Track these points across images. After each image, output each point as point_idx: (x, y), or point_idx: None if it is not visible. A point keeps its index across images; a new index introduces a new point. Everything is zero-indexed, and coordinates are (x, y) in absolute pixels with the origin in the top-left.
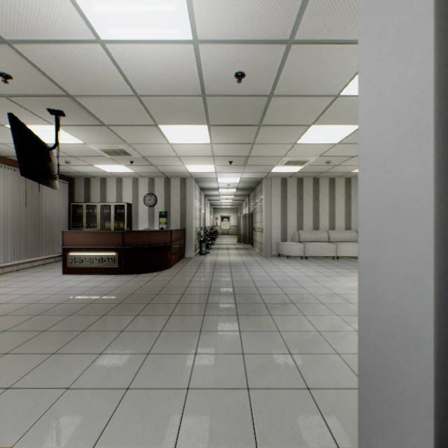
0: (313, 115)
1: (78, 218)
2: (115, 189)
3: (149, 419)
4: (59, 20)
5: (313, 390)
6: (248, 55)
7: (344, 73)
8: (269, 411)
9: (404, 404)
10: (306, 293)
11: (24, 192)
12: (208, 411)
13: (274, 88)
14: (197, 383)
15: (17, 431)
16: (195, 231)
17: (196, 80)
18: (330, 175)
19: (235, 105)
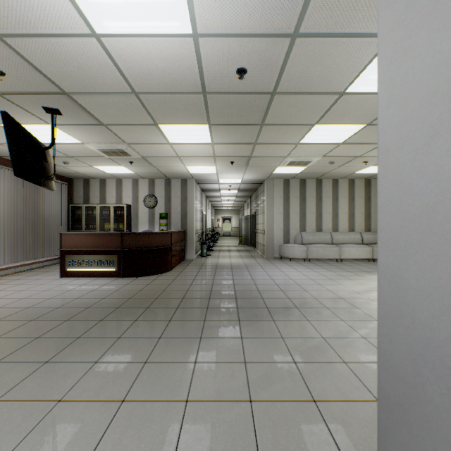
0: (318, 113)
1: (77, 220)
2: (115, 190)
3: (145, 436)
4: (51, 12)
5: (319, 402)
6: (251, 50)
7: (350, 69)
8: (273, 426)
9: (440, 445)
10: (310, 297)
11: (21, 193)
12: (208, 427)
13: (277, 85)
14: (196, 395)
15: (3, 449)
16: (196, 233)
17: (196, 76)
18: (334, 176)
19: (237, 103)
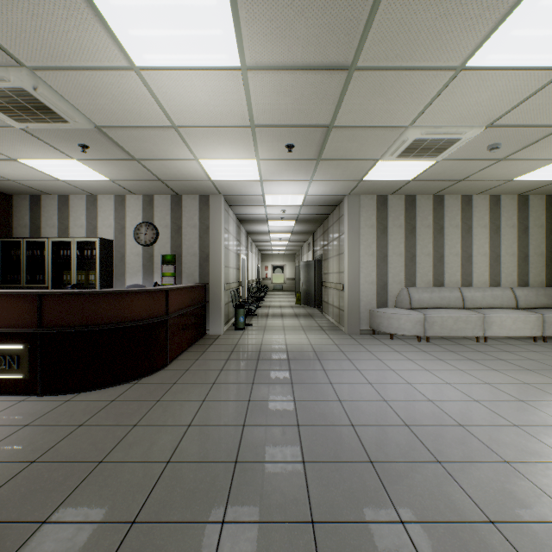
0: None
1: (18, 266)
2: (85, 214)
3: None
4: None
5: None
6: None
7: None
8: None
9: None
10: None
11: None
12: None
13: None
14: None
15: None
16: (227, 288)
17: None
18: (469, 188)
19: None
